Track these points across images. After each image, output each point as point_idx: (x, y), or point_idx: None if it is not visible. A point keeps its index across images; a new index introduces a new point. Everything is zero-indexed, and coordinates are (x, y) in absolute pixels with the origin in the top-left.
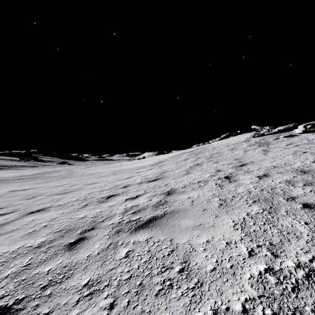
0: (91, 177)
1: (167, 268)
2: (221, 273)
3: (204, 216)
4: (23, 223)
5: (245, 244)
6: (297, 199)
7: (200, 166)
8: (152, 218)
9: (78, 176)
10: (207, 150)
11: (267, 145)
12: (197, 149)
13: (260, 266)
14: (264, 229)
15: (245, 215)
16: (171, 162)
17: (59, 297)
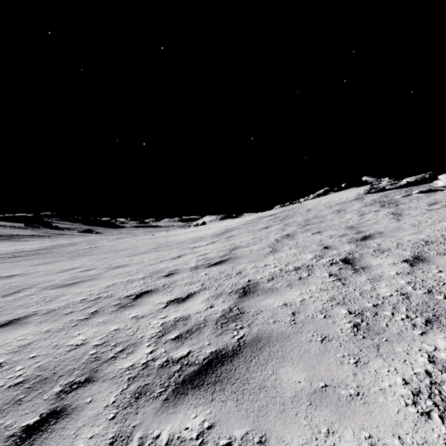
0: (121, 255)
1: None
2: None
3: (327, 358)
4: None
5: None
6: None
7: (293, 239)
8: (215, 356)
9: (101, 254)
10: (299, 213)
11: (395, 206)
12: (283, 212)
13: None
14: None
15: (428, 364)
16: (244, 231)
17: None
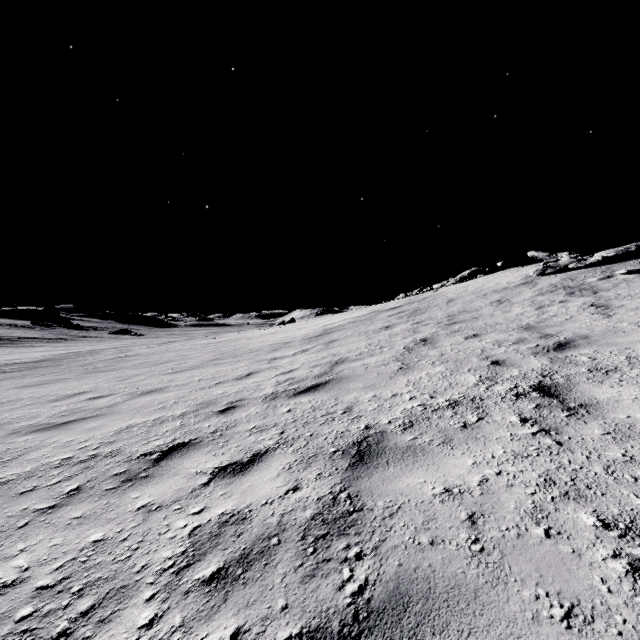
0: (159, 370)
1: None
2: None
3: None
4: None
5: None
6: None
7: (434, 347)
8: None
9: (130, 368)
10: (436, 304)
11: (592, 293)
12: (410, 303)
13: None
14: None
15: None
16: (353, 334)
17: None
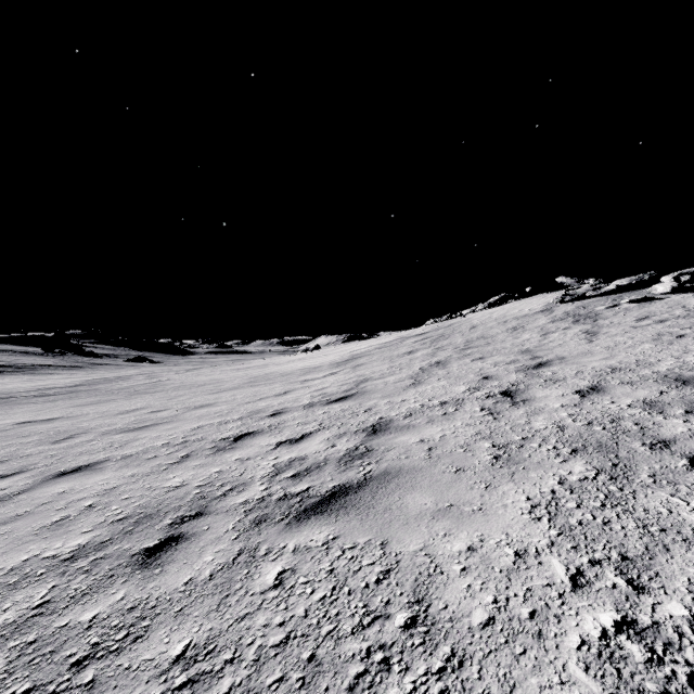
0: (200, 391)
1: (375, 617)
2: (509, 633)
3: (458, 485)
4: (41, 500)
5: (561, 558)
6: (674, 446)
7: (444, 368)
8: (338, 489)
9: (171, 390)
10: (459, 331)
11: (592, 321)
12: (436, 330)
13: (602, 614)
14: (604, 519)
15: (556, 485)
16: (378, 358)
17: (113, 689)
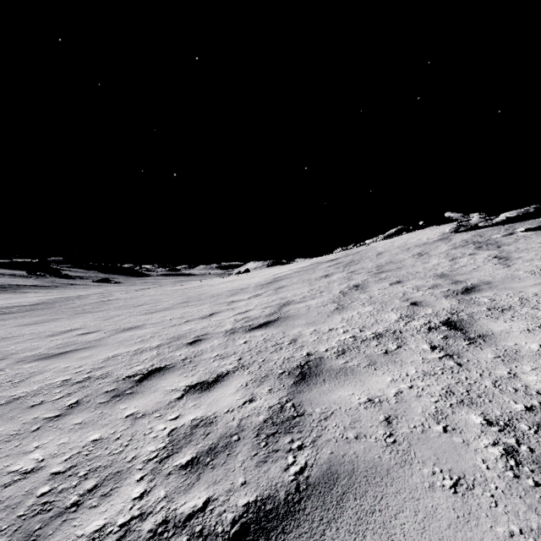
0: (137, 311)
1: None
2: None
3: (478, 538)
4: None
5: None
6: None
7: (365, 291)
8: (253, 516)
9: (112, 310)
10: (367, 257)
11: (496, 247)
12: (346, 256)
13: None
14: None
15: None
16: (298, 281)
17: None
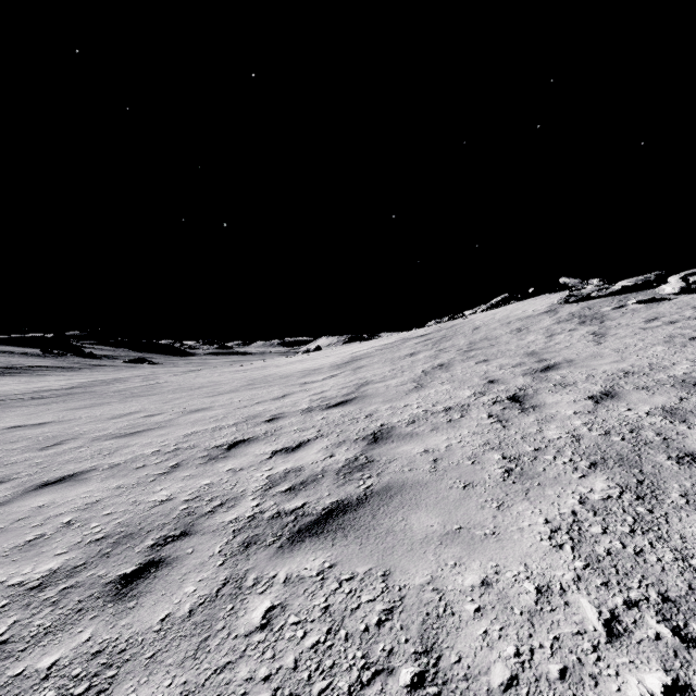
0: (197, 394)
1: (376, 671)
2: None
3: (467, 503)
4: (17, 515)
5: (591, 597)
6: None
7: (448, 370)
8: (336, 506)
9: (167, 393)
10: (462, 332)
11: (599, 322)
12: (438, 331)
13: (647, 675)
14: (636, 549)
15: (577, 505)
16: (380, 360)
17: None
